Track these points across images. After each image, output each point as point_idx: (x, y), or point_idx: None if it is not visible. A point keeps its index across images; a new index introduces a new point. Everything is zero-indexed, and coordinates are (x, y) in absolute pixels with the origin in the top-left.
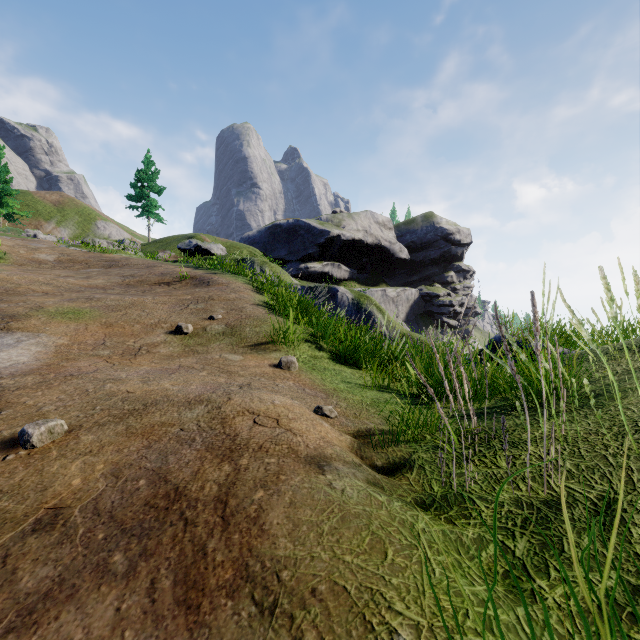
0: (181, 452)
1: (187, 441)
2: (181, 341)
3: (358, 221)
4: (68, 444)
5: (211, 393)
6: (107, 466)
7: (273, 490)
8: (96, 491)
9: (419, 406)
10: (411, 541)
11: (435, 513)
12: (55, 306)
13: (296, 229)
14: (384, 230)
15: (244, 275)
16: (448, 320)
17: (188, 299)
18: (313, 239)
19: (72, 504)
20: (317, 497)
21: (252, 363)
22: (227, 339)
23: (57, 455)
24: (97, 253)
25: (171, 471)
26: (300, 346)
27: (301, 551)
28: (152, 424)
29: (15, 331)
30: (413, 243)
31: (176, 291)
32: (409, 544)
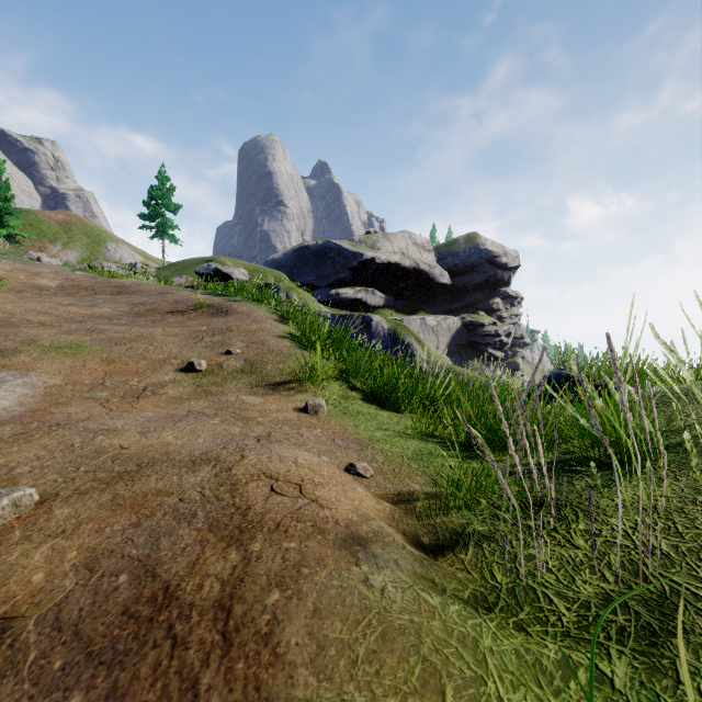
0: (177, 533)
1: (186, 517)
2: (193, 380)
3: (394, 242)
4: (37, 521)
5: (221, 449)
6: (81, 553)
7: (292, 590)
8: (61, 592)
9: (469, 459)
10: (476, 670)
11: (501, 615)
12: (50, 339)
13: (326, 251)
14: (423, 252)
15: (268, 303)
16: (494, 351)
17: (203, 330)
18: (345, 262)
19: (27, 612)
20: (349, 601)
21: (274, 407)
22: (246, 377)
23: (20, 537)
24: (105, 278)
25: (162, 561)
26: (330, 385)
27: (327, 690)
28: (145, 492)
29: (0, 369)
30: (455, 267)
31: (190, 321)
32: (474, 676)
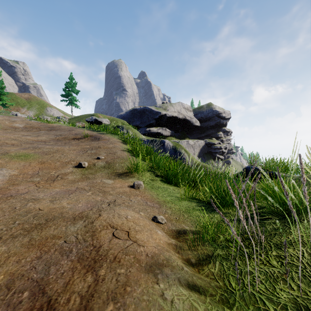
0: (60, 263)
1: (66, 252)
2: (81, 171)
3: (175, 107)
4: None
5: (89, 210)
6: (5, 277)
7: (120, 303)
8: None
9: (212, 212)
10: None
11: None
12: (15, 152)
13: (144, 111)
14: (187, 111)
15: (117, 134)
16: (219, 156)
17: (87, 147)
18: (153, 116)
19: None
20: None
21: (118, 185)
22: (106, 170)
23: None
24: (45, 123)
25: (49, 282)
26: (145, 174)
27: None
28: (47, 237)
29: None
30: (202, 118)
31: (82, 143)
32: None
